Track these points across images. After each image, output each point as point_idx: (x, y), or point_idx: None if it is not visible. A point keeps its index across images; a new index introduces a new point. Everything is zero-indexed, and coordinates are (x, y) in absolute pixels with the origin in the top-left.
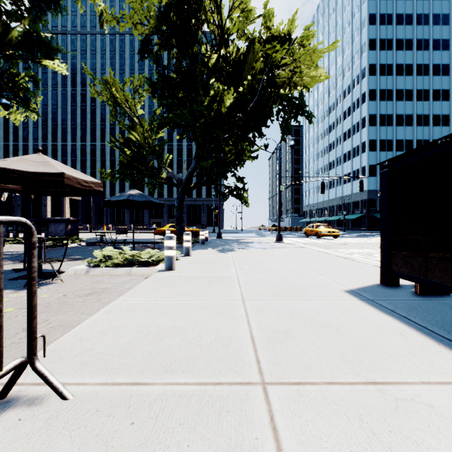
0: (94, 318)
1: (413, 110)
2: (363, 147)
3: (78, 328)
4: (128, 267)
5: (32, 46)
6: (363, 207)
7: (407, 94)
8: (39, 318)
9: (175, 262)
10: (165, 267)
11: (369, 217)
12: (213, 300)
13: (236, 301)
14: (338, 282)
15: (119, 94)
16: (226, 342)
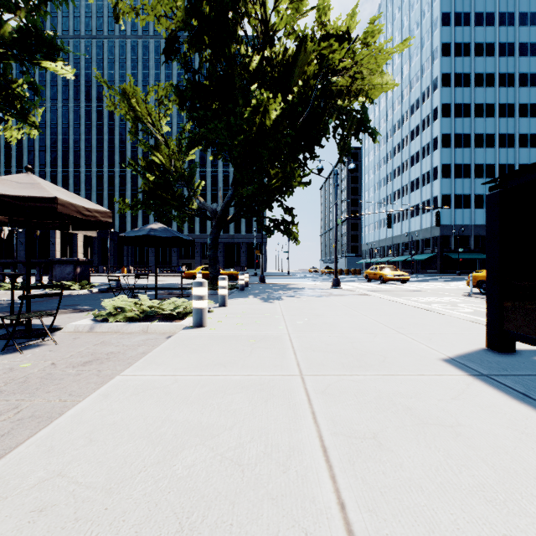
0: (80, 408)
1: (495, 128)
2: (434, 173)
3: (51, 428)
4: (145, 321)
5: (29, 44)
6: (434, 246)
7: (487, 109)
8: (5, 402)
9: (206, 316)
10: (193, 323)
11: (442, 257)
12: (259, 375)
13: (292, 378)
14: (429, 346)
15: (139, 107)
16: (283, 457)
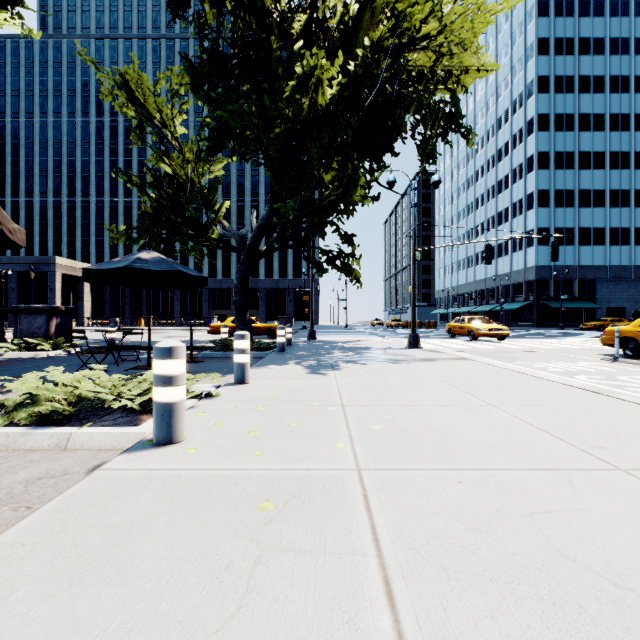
0: None
1: (605, 145)
2: (529, 201)
3: None
4: (84, 419)
5: None
6: (529, 292)
7: (596, 121)
8: None
9: (182, 419)
10: (153, 434)
11: (539, 306)
12: None
13: None
14: None
15: (143, 100)
16: None
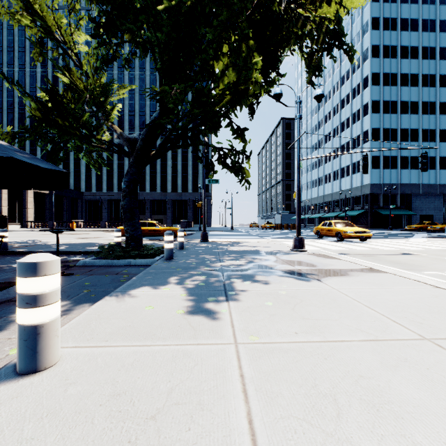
0: None
1: (419, 97)
2: (365, 136)
3: None
4: None
5: None
6: (364, 203)
7: (412, 79)
8: None
9: None
10: None
11: (372, 213)
12: None
13: None
14: None
15: (42, 14)
16: None
